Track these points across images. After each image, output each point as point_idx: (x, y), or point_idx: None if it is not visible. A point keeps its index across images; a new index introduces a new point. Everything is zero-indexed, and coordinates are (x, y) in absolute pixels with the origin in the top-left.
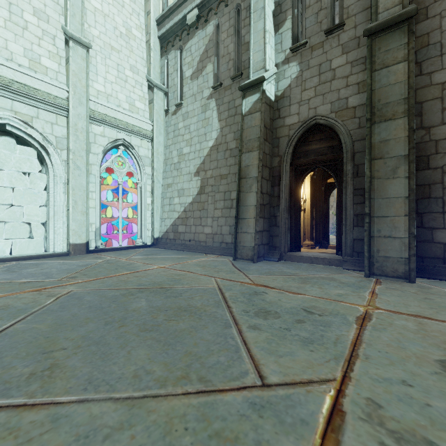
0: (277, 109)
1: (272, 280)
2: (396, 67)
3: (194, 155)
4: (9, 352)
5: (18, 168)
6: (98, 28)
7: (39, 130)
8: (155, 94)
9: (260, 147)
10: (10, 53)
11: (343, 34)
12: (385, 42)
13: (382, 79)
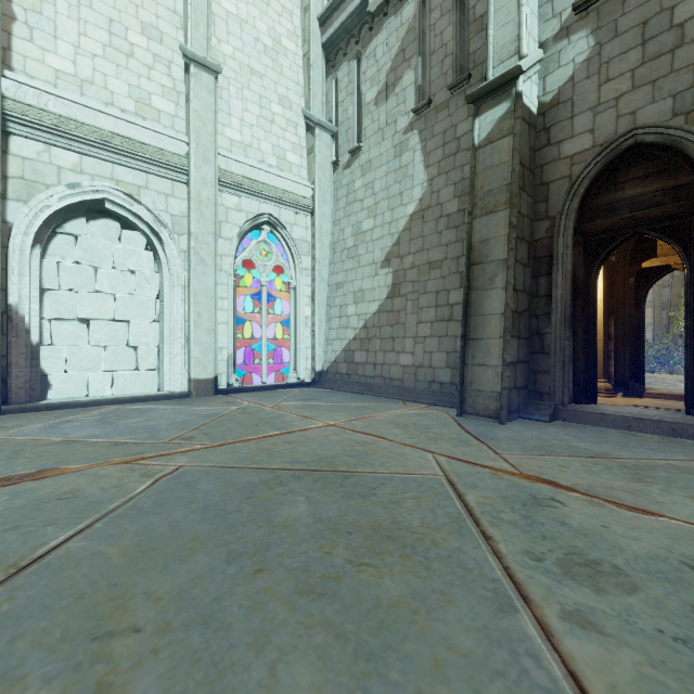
0: (544, 129)
1: (559, 467)
2: None
3: (380, 231)
4: (34, 621)
5: (121, 265)
6: (232, 42)
7: (149, 207)
8: (316, 138)
9: (512, 202)
10: (111, 94)
11: None
12: None
13: None
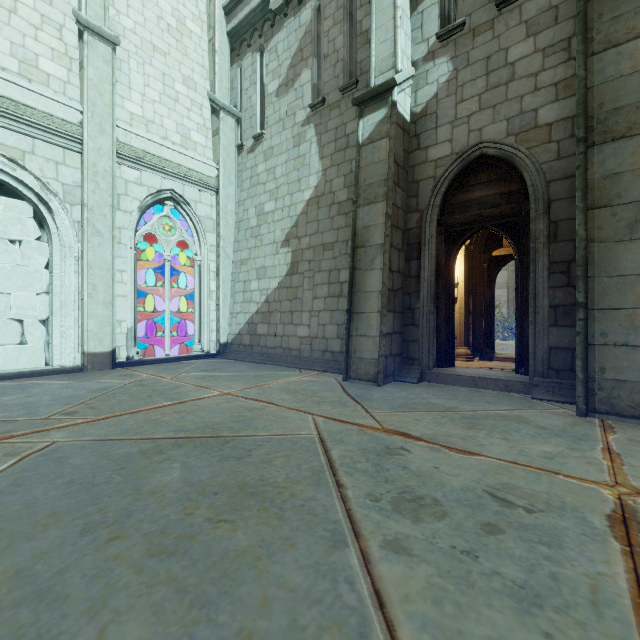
0: (415, 135)
1: (415, 421)
2: (634, 45)
3: (281, 213)
4: None
5: (2, 233)
6: (132, 16)
7: (35, 173)
8: (221, 121)
9: (388, 195)
10: None
11: (529, 4)
12: (610, 3)
13: (607, 67)
